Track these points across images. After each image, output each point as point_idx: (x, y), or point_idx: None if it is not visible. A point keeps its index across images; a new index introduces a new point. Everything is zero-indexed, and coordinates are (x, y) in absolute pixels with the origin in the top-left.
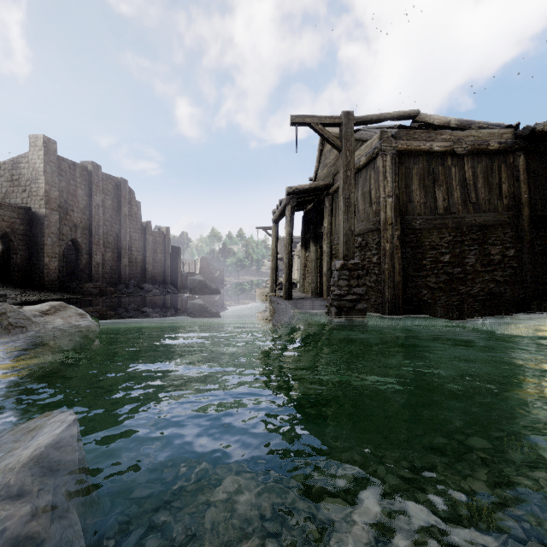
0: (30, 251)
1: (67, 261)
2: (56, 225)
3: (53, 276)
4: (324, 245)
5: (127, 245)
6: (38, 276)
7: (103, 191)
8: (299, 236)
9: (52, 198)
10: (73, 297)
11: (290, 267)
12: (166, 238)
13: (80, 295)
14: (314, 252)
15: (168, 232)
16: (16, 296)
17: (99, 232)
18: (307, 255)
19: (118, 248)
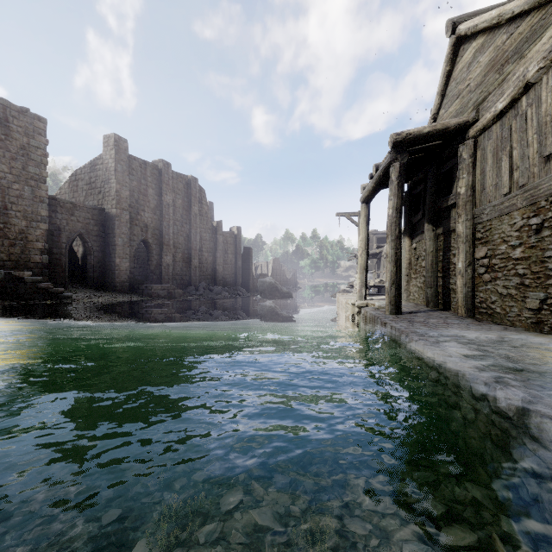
0: (103, 252)
1: (145, 263)
2: (127, 225)
3: (124, 277)
4: (458, 225)
5: (197, 246)
6: (110, 277)
7: (174, 190)
8: (384, 231)
9: (123, 198)
10: (139, 300)
11: (397, 261)
12: (237, 238)
13: (147, 297)
14: (431, 240)
15: (239, 231)
16: (83, 297)
17: (169, 233)
18: (414, 246)
19: (188, 248)
